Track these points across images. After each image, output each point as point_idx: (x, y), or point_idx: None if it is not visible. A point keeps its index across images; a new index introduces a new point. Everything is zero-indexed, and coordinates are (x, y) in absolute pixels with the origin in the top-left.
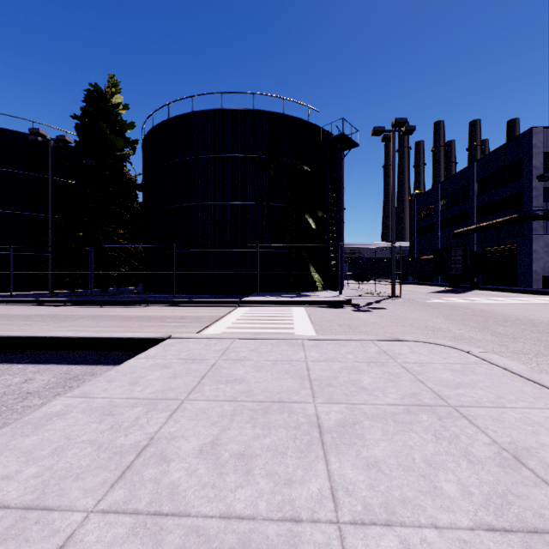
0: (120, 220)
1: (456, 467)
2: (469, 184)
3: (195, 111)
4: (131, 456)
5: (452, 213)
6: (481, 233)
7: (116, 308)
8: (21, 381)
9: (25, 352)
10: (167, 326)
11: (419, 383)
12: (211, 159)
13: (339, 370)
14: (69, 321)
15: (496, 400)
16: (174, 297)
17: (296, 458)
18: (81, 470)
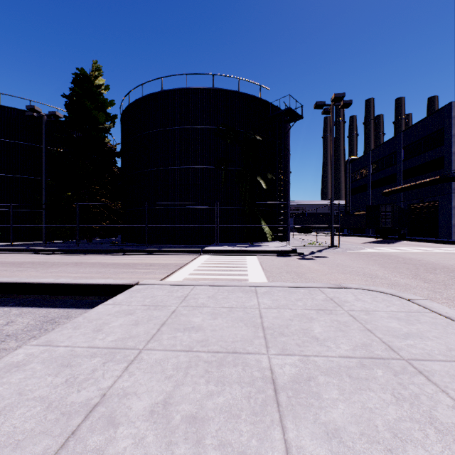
0: (102, 181)
1: (425, 439)
2: (397, 151)
3: (164, 90)
4: (79, 418)
5: (382, 175)
6: (407, 192)
7: (96, 256)
8: (3, 323)
9: (11, 296)
10: (138, 272)
11: (368, 333)
12: (178, 130)
13: (290, 317)
14: (55, 267)
15: (447, 352)
16: (146, 246)
17: (250, 423)
18: (23, 436)
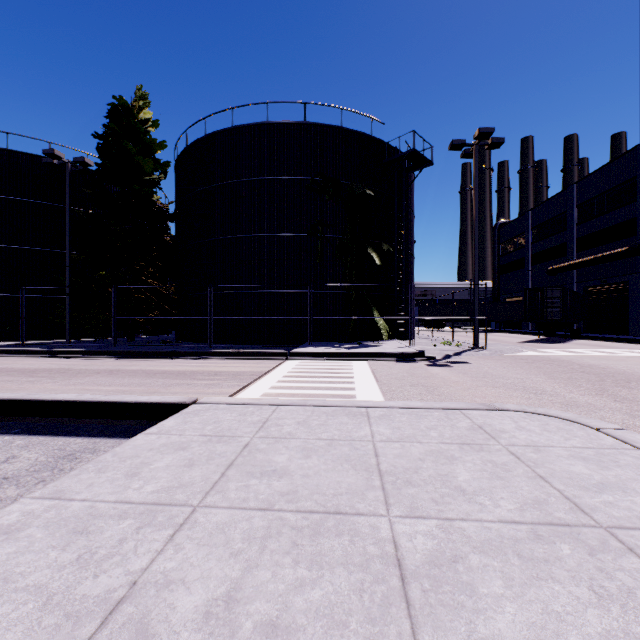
0: (148, 256)
1: None
2: (567, 211)
3: (235, 126)
4: (92, 625)
5: (546, 245)
6: (583, 270)
7: (140, 361)
8: (0, 459)
9: (15, 420)
10: (197, 385)
11: (542, 482)
12: (255, 182)
13: (420, 456)
14: (80, 377)
15: None
16: (211, 347)
17: (364, 638)
18: None
